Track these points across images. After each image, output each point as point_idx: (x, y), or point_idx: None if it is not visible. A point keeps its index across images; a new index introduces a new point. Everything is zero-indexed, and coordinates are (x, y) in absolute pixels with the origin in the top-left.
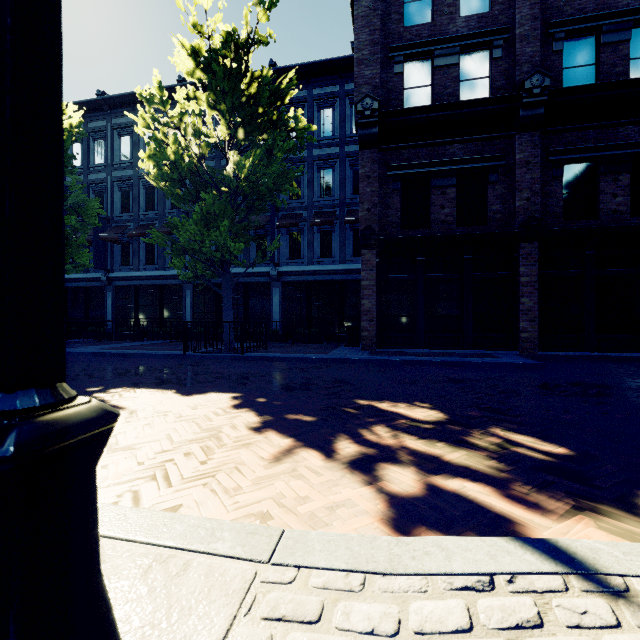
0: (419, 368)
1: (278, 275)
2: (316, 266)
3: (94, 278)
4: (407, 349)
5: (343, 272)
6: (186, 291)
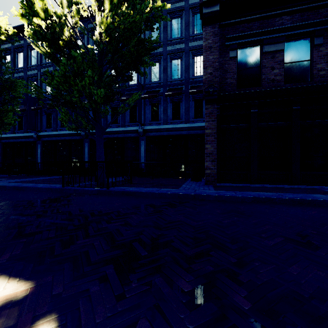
0: (274, 207)
1: (143, 132)
2: (169, 125)
3: (30, 136)
4: (243, 184)
5: (188, 129)
6: (85, 143)
